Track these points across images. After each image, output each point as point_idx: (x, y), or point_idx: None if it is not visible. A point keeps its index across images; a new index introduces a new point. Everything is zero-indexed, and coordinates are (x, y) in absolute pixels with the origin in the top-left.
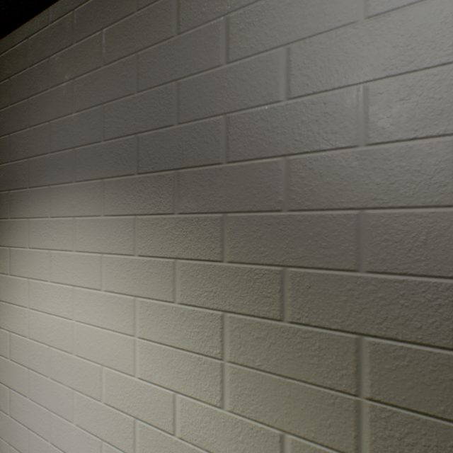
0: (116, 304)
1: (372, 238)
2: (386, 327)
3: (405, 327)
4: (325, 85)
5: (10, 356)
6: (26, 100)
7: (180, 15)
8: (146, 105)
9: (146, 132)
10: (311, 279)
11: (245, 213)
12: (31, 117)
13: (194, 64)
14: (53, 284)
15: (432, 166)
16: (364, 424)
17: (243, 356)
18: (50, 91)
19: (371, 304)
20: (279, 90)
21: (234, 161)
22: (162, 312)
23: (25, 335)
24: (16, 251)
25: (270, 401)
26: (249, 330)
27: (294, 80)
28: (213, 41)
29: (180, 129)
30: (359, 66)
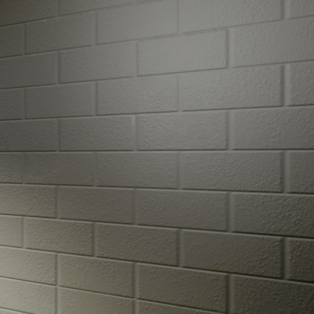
0: None
1: (140, 204)
2: (147, 256)
3: (155, 255)
4: (117, 111)
5: None
6: None
7: (27, 40)
8: (1, 100)
9: (1, 121)
10: (109, 229)
11: (71, 186)
12: None
13: (37, 78)
14: None
15: (167, 166)
16: (137, 313)
17: (70, 281)
18: None
19: (140, 243)
20: (92, 108)
21: (64, 150)
22: (13, 255)
23: None
24: None
25: (86, 308)
26: (73, 264)
27: (100, 104)
28: (50, 65)
29: (27, 122)
30: (134, 103)
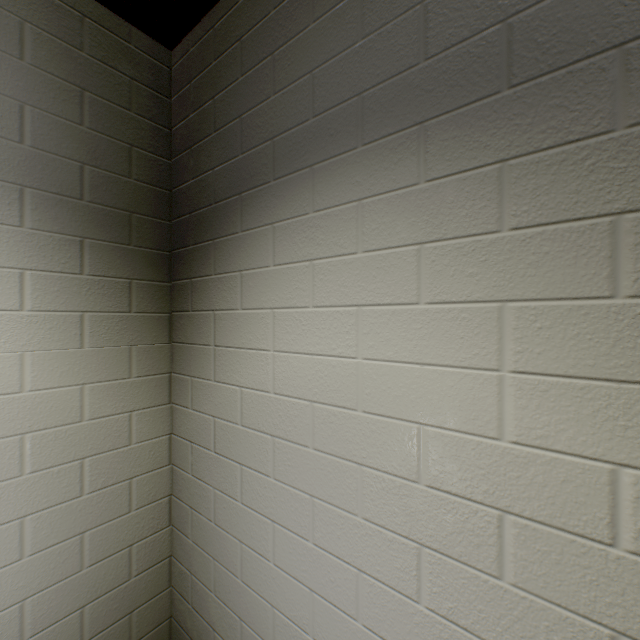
0: (453, 322)
1: None
2: None
3: None
4: None
5: (242, 421)
6: (268, 58)
7: None
8: None
9: (530, 8)
10: None
11: None
12: (277, 80)
13: None
14: (317, 309)
15: None
16: None
17: None
18: (312, 28)
19: None
20: None
21: None
22: (576, 320)
23: (267, 390)
24: (251, 275)
25: None
26: None
27: None
28: None
29: None
30: None
